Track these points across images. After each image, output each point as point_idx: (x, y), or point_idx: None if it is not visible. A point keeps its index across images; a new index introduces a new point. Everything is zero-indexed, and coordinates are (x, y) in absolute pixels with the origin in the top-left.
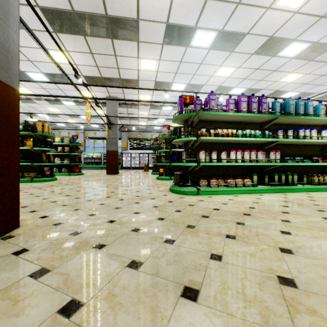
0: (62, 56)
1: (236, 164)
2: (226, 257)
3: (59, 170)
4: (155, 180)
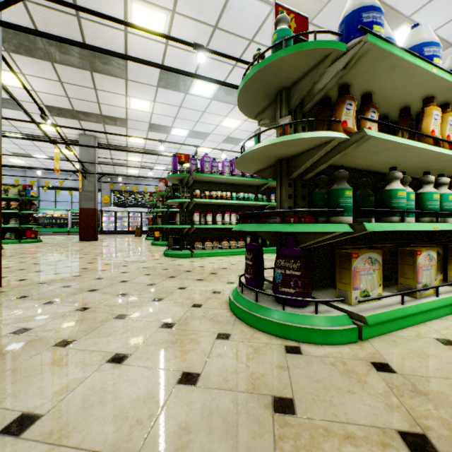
0: (14, 79)
1: (229, 227)
2: (189, 288)
3: None
4: (149, 246)
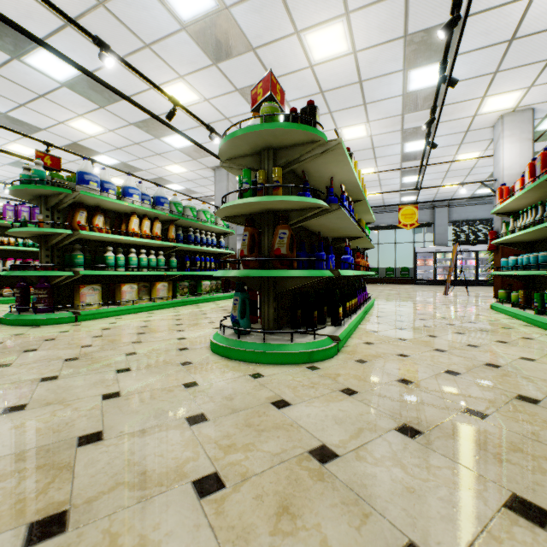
0: None
1: None
2: None
3: None
4: None
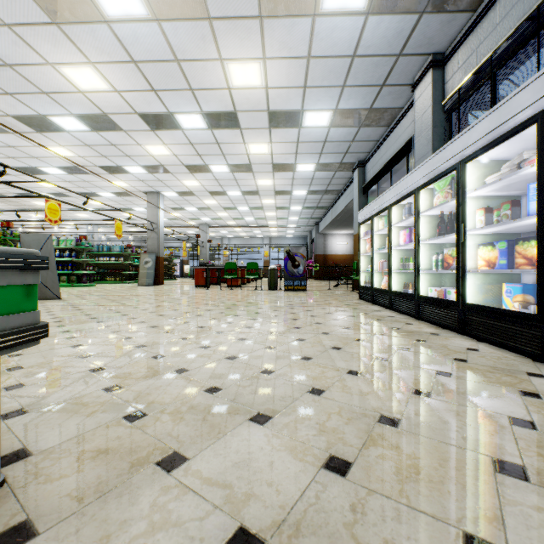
0: (38, 215)
1: None
2: None
3: None
4: None
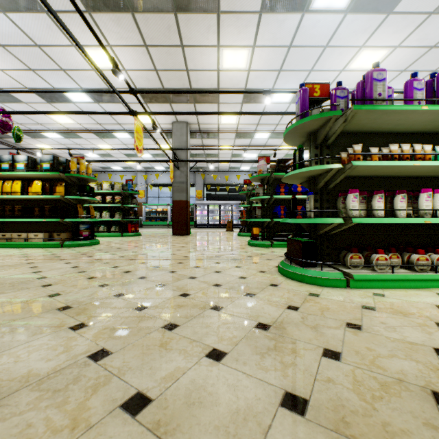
0: (104, 57)
1: (436, 221)
2: None
3: (107, 229)
4: (246, 247)
